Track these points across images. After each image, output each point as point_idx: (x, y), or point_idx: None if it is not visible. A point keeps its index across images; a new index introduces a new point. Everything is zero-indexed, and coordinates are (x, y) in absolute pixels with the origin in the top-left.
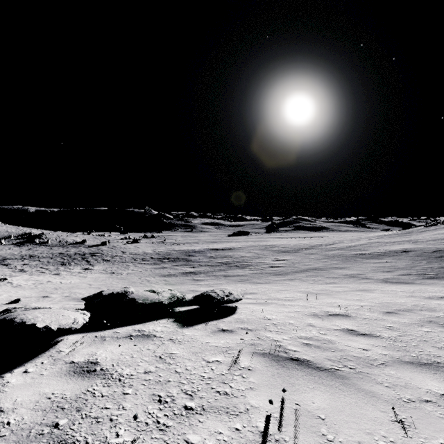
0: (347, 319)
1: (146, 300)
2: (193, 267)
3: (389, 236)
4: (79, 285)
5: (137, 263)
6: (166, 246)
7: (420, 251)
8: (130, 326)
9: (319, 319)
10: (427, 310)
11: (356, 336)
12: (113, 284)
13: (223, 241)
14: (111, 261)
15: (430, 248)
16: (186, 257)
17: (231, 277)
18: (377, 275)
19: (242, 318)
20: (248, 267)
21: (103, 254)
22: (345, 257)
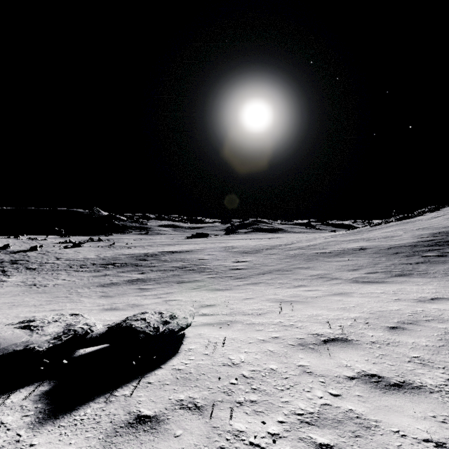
0: (352, 348)
1: None
2: (143, 273)
3: (342, 235)
4: None
5: (71, 271)
6: (115, 250)
7: (376, 248)
8: None
9: (313, 353)
10: (435, 320)
11: (392, 394)
12: (24, 300)
13: (180, 244)
14: (37, 270)
15: (384, 245)
16: (136, 261)
17: (186, 284)
18: (344, 274)
19: (187, 369)
20: (206, 270)
21: (29, 261)
22: (307, 256)
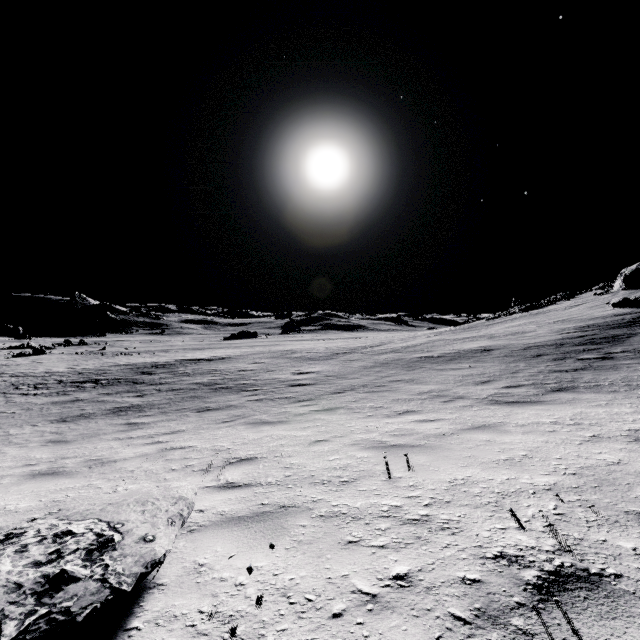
0: (636, 620)
1: None
2: (142, 395)
3: (451, 332)
4: None
5: (15, 396)
6: (103, 358)
7: (505, 349)
8: None
9: None
10: None
11: None
12: None
13: (212, 347)
14: None
15: (515, 344)
16: (135, 376)
17: (211, 413)
18: (471, 389)
19: None
20: (249, 389)
21: None
22: (406, 363)
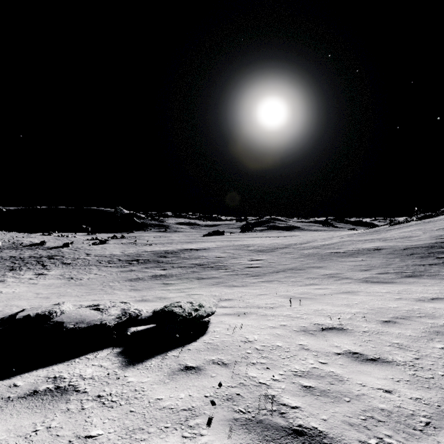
0: (345, 335)
1: (80, 322)
2: (165, 269)
3: (359, 234)
4: (23, 295)
5: (101, 267)
6: (137, 247)
7: (391, 249)
8: (46, 368)
9: (312, 337)
10: (427, 316)
11: (366, 364)
12: (67, 291)
13: (197, 241)
14: (71, 265)
15: (400, 245)
16: (157, 258)
17: (205, 280)
18: (355, 274)
19: (215, 342)
20: (223, 268)
21: (64, 256)
22: (321, 256)
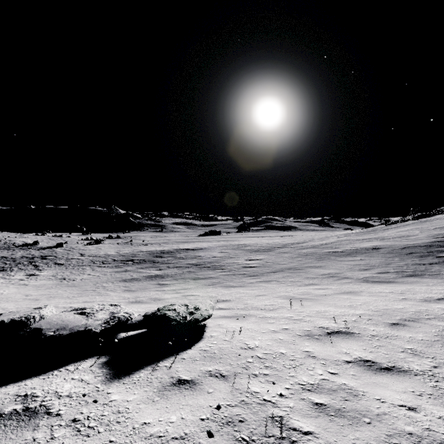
0: (353, 339)
1: (61, 329)
2: (160, 269)
3: (356, 234)
4: (11, 296)
5: (95, 267)
6: (132, 247)
7: (389, 248)
8: (17, 383)
9: (318, 342)
10: (436, 318)
11: (381, 375)
12: (58, 293)
13: (194, 241)
14: (64, 265)
15: (398, 244)
16: (153, 258)
17: (201, 280)
18: (355, 273)
19: (212, 350)
20: (220, 268)
21: (57, 257)
22: (319, 255)
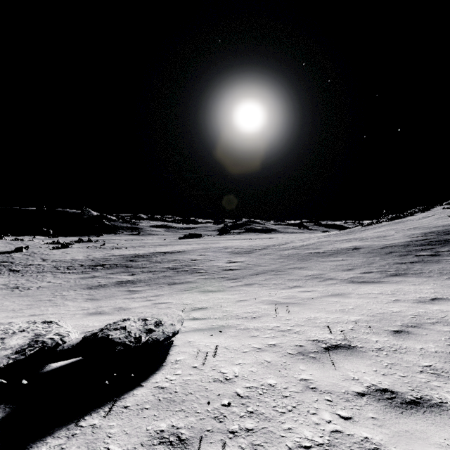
0: (358, 356)
1: None
2: (133, 274)
3: (335, 235)
4: None
5: (58, 273)
6: (104, 251)
7: (369, 248)
8: None
9: (315, 364)
10: (440, 323)
11: (411, 415)
12: (3, 305)
13: (172, 244)
14: (21, 272)
15: (377, 244)
16: (126, 262)
17: (177, 285)
18: (339, 274)
19: (172, 387)
20: (199, 271)
21: (13, 262)
22: (301, 256)
